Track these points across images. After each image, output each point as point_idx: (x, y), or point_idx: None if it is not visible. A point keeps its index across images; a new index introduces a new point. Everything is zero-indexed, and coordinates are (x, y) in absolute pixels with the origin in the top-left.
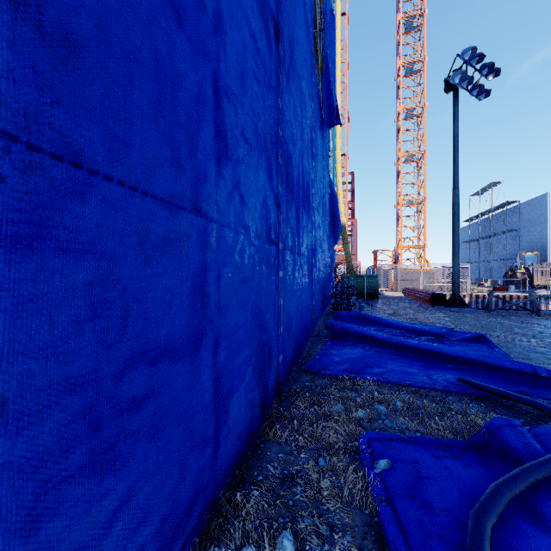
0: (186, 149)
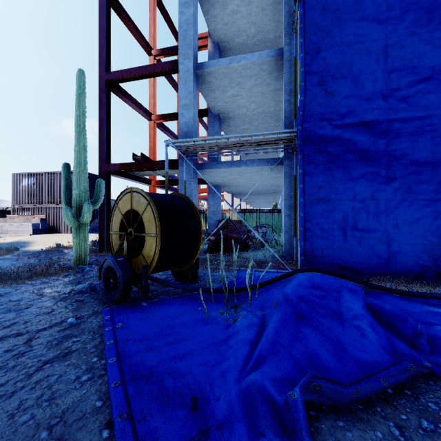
0: (368, 187)
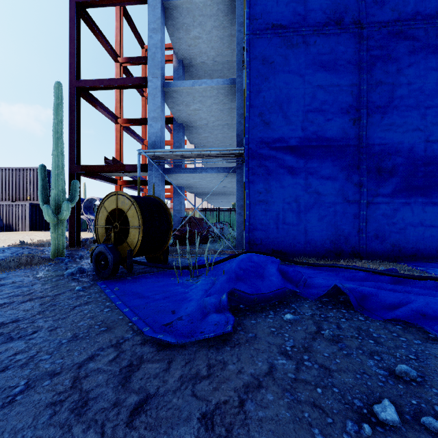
0: (293, 193)
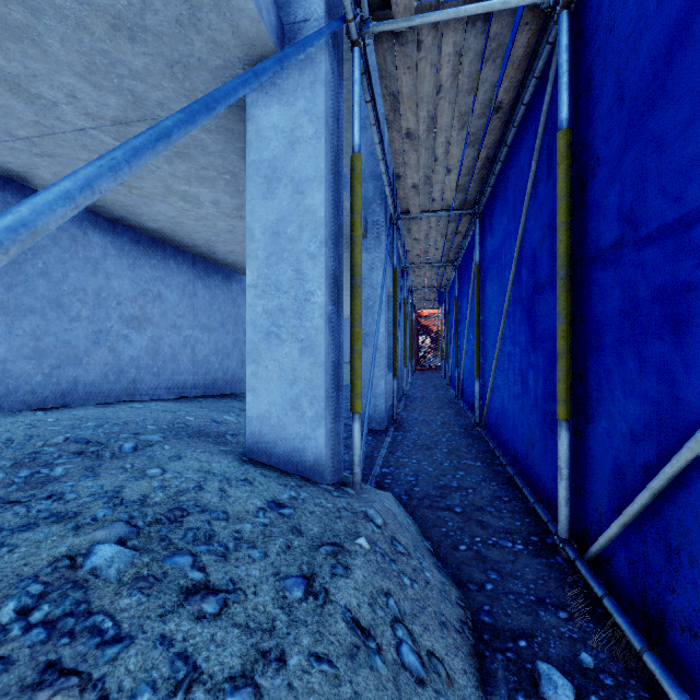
0: None
